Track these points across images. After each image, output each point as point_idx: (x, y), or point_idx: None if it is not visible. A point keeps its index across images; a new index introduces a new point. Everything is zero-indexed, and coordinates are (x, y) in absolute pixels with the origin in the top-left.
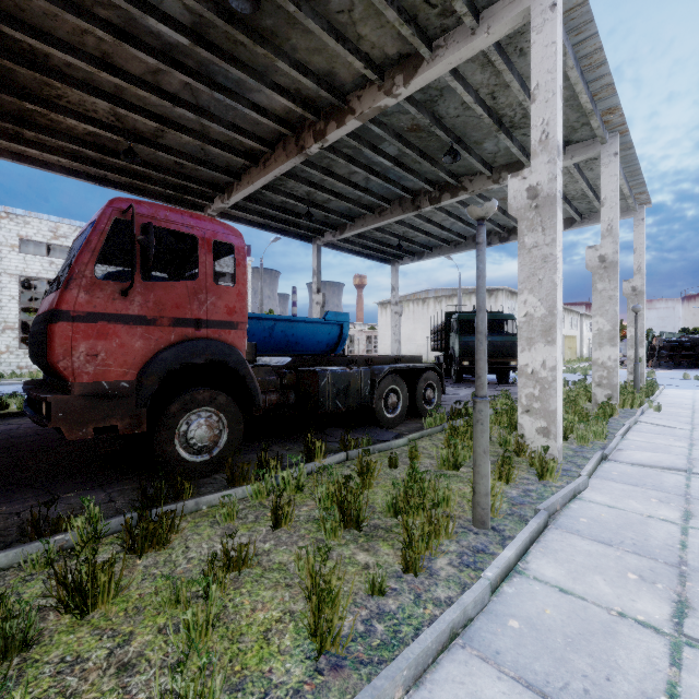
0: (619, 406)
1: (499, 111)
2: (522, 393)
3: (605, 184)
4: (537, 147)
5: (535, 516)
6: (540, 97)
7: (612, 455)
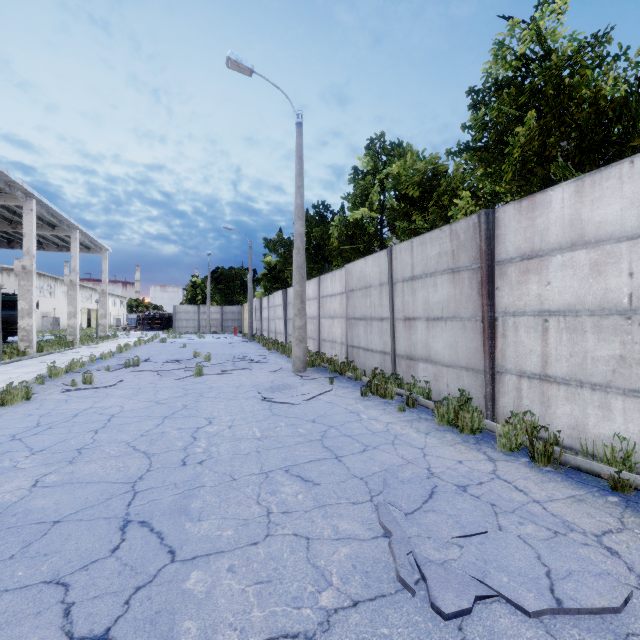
0: (83, 344)
1: (14, 209)
2: (20, 335)
3: (73, 250)
4: (26, 253)
5: (17, 358)
6: (27, 237)
7: (56, 353)
